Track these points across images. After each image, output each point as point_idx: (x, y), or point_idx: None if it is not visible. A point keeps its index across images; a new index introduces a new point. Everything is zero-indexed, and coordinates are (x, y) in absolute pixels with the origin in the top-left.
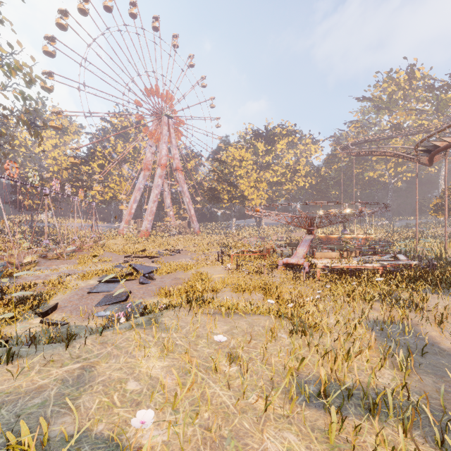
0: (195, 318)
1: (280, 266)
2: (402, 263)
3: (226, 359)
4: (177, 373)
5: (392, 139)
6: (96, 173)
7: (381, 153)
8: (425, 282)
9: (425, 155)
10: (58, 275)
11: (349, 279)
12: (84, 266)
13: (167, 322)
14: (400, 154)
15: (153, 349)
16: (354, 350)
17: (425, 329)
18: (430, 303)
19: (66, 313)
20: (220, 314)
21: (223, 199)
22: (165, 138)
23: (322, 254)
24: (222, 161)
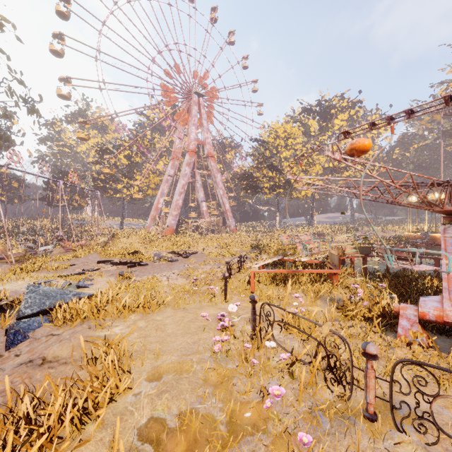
0: None
1: (406, 325)
2: None
3: None
4: None
5: None
6: (124, 165)
7: None
8: None
9: None
10: None
11: None
12: None
13: None
14: None
15: None
16: None
17: None
18: None
19: None
20: None
21: (262, 189)
22: (195, 119)
23: None
24: (261, 140)
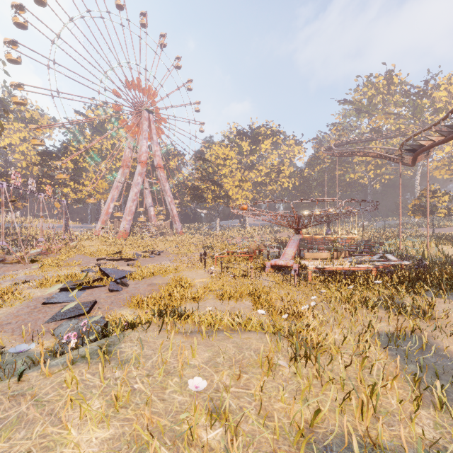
0: (167, 340)
1: (267, 268)
2: (394, 264)
3: (206, 412)
4: (125, 452)
5: (372, 141)
6: (69, 169)
7: (364, 153)
8: (426, 284)
9: (410, 154)
10: (12, 282)
11: (343, 282)
12: (47, 271)
13: (127, 350)
14: (383, 155)
15: (95, 402)
16: (379, 384)
17: (440, 342)
18: (437, 308)
19: (6, 332)
20: (201, 333)
21: (206, 199)
22: (146, 134)
23: (311, 254)
24: (205, 159)
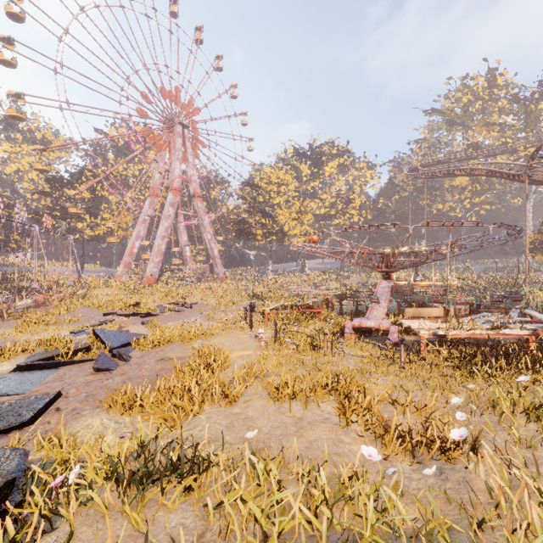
0: None
1: (347, 331)
2: None
3: None
4: None
5: (469, 161)
6: (85, 199)
7: (468, 171)
8: None
9: None
10: None
11: (493, 363)
12: (25, 332)
13: None
14: (497, 171)
15: None
16: None
17: None
18: None
19: None
20: None
21: (255, 235)
22: (179, 154)
23: (415, 310)
24: (254, 184)
